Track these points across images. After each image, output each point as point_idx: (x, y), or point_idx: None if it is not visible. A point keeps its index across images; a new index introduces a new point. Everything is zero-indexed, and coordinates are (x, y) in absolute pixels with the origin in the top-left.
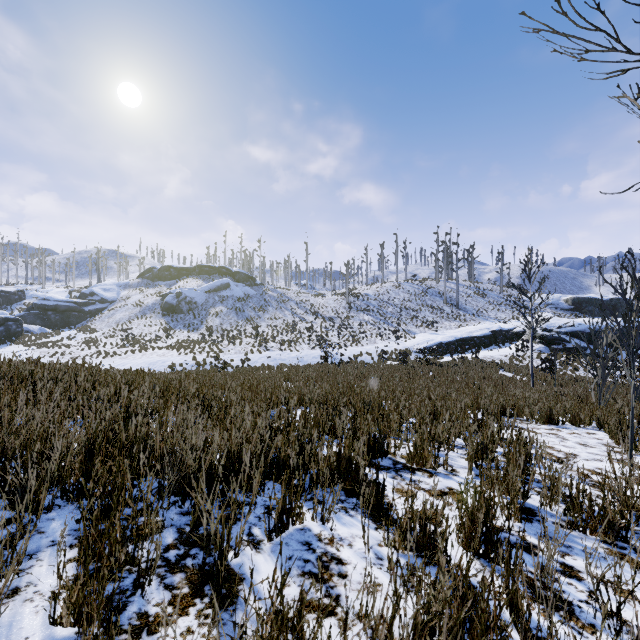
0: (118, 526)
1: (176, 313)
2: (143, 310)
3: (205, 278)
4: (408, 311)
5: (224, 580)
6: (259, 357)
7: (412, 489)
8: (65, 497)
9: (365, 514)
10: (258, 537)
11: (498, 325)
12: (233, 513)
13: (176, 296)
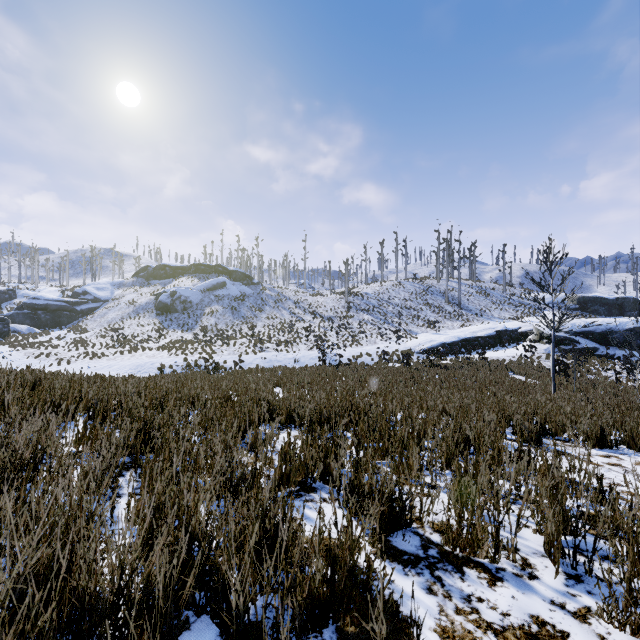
0: None
1: (170, 312)
2: (136, 309)
3: (201, 277)
4: (409, 310)
5: None
6: (254, 358)
7: (471, 629)
8: None
9: None
10: None
11: (503, 325)
12: None
13: (170, 295)
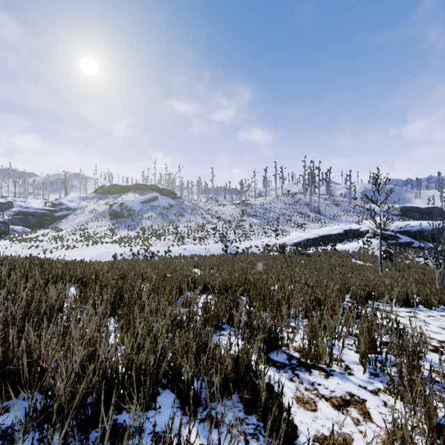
0: None
1: (120, 217)
2: (96, 215)
3: (140, 193)
4: (284, 216)
5: None
6: (178, 249)
7: (313, 397)
8: None
9: None
10: None
11: (348, 226)
12: None
13: (120, 205)
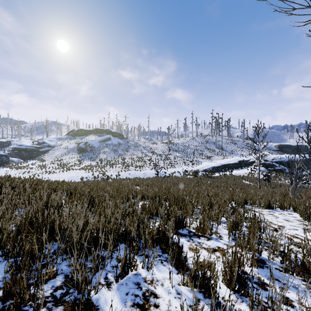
0: (25, 278)
1: (84, 152)
2: (68, 150)
3: (99, 135)
4: (198, 151)
5: (86, 310)
6: (125, 174)
7: (198, 248)
8: (4, 256)
9: (172, 264)
10: (110, 280)
11: (242, 158)
12: (93, 269)
13: (84, 144)
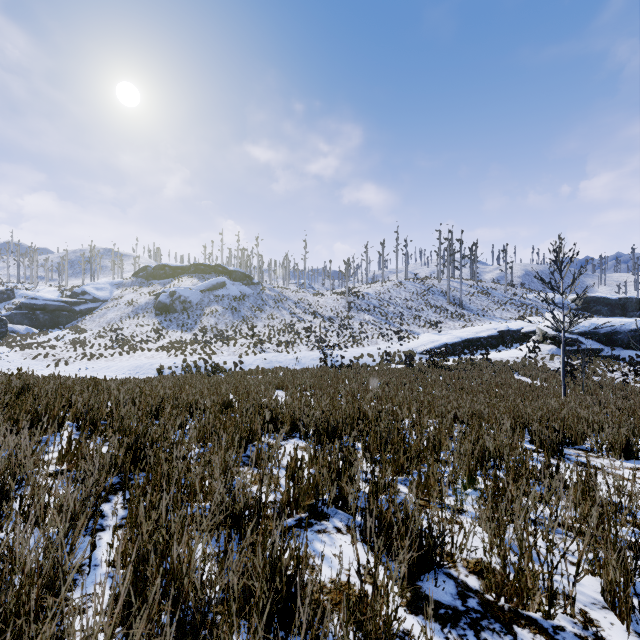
0: None
1: (170, 313)
2: (135, 310)
3: (201, 277)
4: (410, 311)
5: None
6: (254, 359)
7: None
8: None
9: None
10: None
11: (505, 325)
12: None
13: (170, 295)
